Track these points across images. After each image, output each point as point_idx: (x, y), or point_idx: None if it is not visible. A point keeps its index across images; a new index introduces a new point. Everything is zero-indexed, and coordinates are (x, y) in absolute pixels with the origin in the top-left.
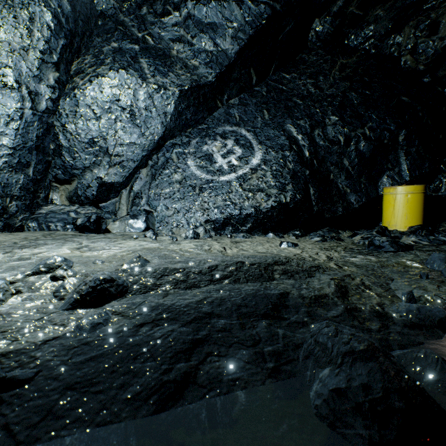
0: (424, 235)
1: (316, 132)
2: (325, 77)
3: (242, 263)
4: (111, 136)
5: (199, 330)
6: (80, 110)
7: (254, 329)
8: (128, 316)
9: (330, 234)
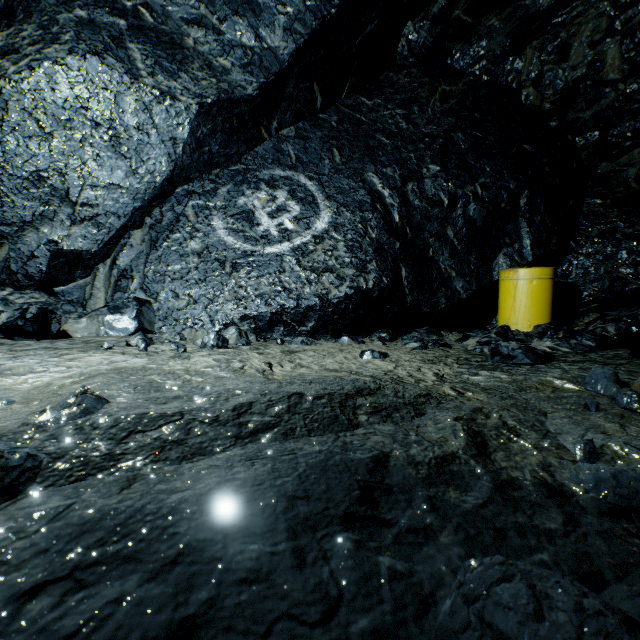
0: (562, 339)
1: (409, 186)
2: (421, 107)
3: (299, 395)
4: (75, 170)
5: (192, 588)
6: (11, 118)
7: (325, 565)
8: (5, 561)
9: (430, 337)
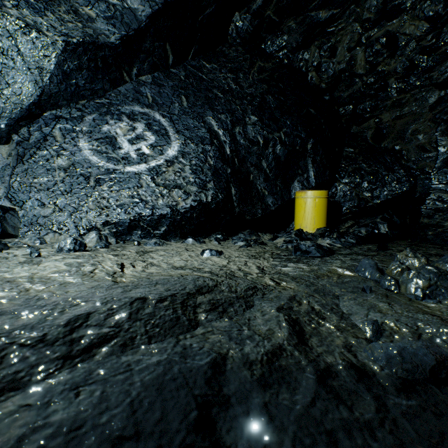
0: (336, 238)
1: (237, 129)
2: (245, 75)
3: (142, 300)
4: None
5: None
6: None
7: None
8: None
9: (251, 237)
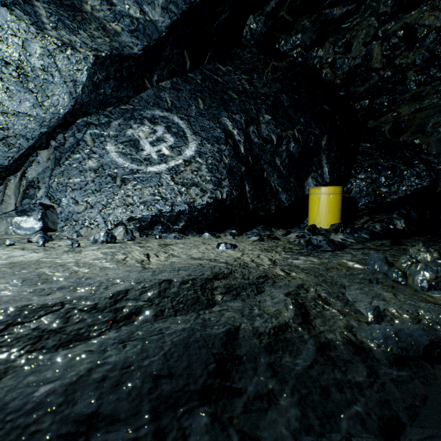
0: (349, 233)
1: (251, 128)
2: (258, 75)
3: (168, 282)
4: None
5: None
6: None
7: None
8: None
9: (265, 232)
